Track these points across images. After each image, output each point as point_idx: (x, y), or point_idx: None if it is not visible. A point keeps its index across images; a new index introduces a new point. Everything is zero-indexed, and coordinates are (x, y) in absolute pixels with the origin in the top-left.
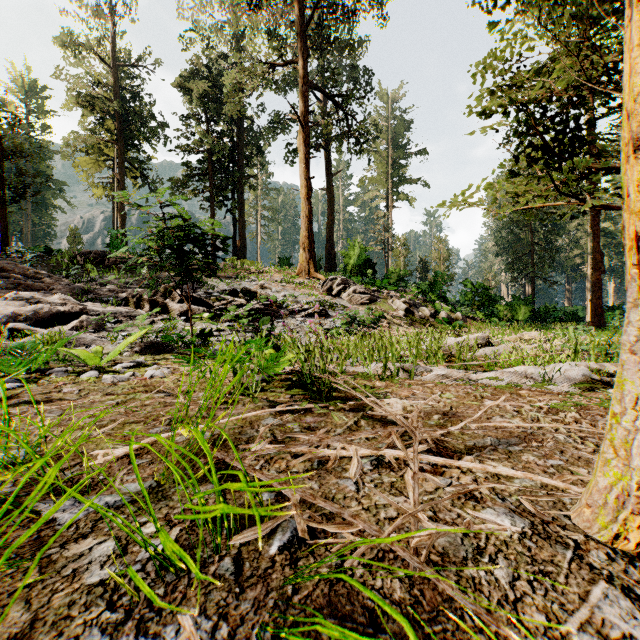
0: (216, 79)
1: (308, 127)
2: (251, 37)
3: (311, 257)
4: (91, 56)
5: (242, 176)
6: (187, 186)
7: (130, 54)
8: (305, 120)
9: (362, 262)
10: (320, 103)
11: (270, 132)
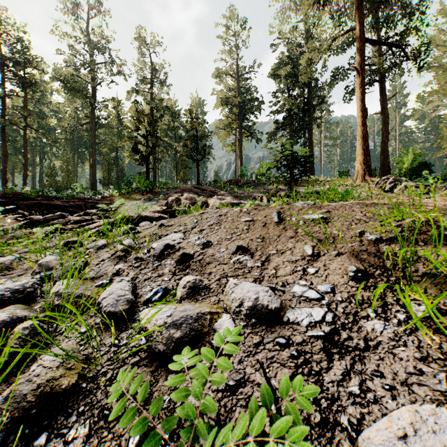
0: (294, 62)
1: (363, 72)
2: (319, 27)
3: (366, 166)
4: (226, 76)
5: (311, 120)
6: (276, 135)
7: (244, 67)
8: (361, 68)
9: (416, 165)
10: (375, 47)
11: (332, 83)
